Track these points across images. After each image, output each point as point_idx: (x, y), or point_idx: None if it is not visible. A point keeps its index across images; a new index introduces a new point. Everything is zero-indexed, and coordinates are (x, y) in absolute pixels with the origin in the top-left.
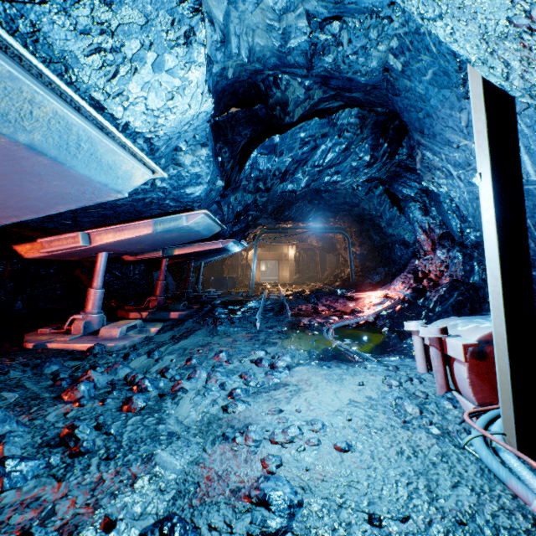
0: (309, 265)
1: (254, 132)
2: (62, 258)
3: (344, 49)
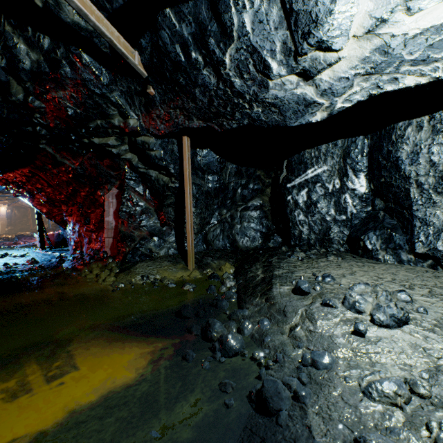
0: (22, 219)
1: None
2: None
3: None
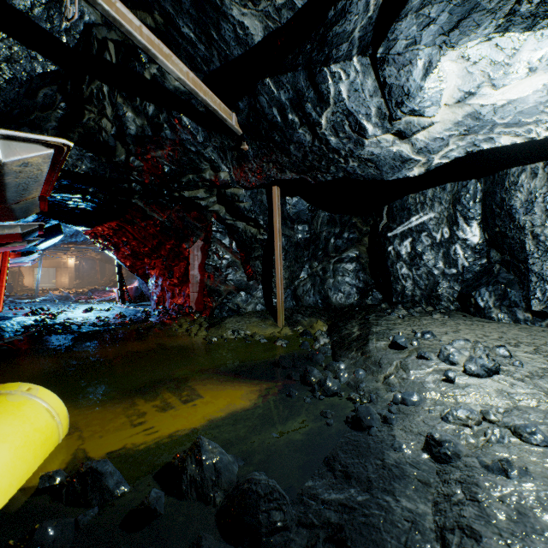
0: (90, 272)
1: None
2: None
3: None
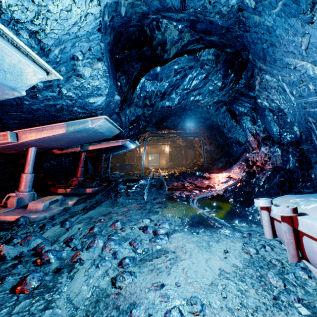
0: (178, 156)
1: (142, 66)
2: (0, 151)
3: None
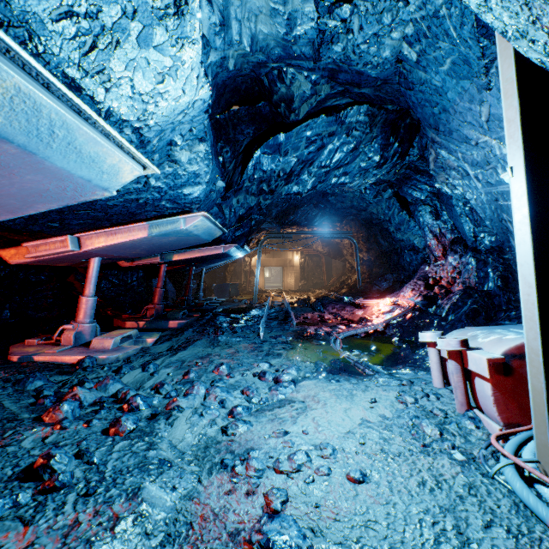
0: (314, 271)
1: (257, 131)
2: (51, 264)
3: (355, 37)
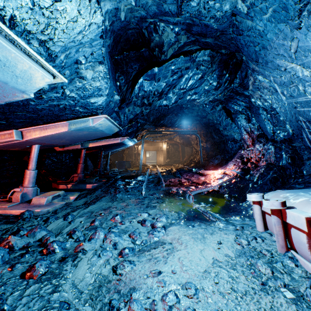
0: (175, 153)
1: (141, 66)
2: (5, 149)
3: None
